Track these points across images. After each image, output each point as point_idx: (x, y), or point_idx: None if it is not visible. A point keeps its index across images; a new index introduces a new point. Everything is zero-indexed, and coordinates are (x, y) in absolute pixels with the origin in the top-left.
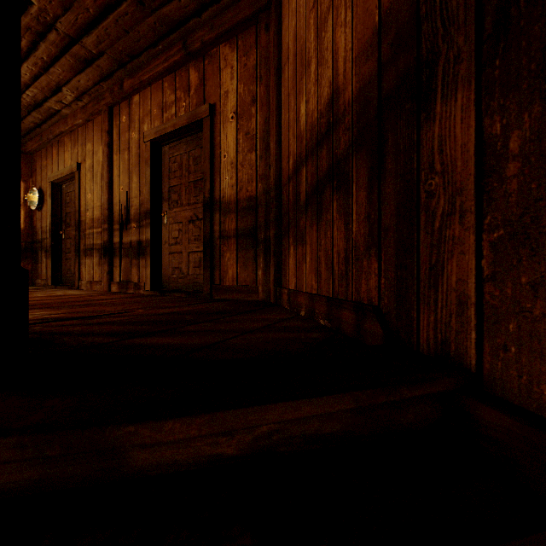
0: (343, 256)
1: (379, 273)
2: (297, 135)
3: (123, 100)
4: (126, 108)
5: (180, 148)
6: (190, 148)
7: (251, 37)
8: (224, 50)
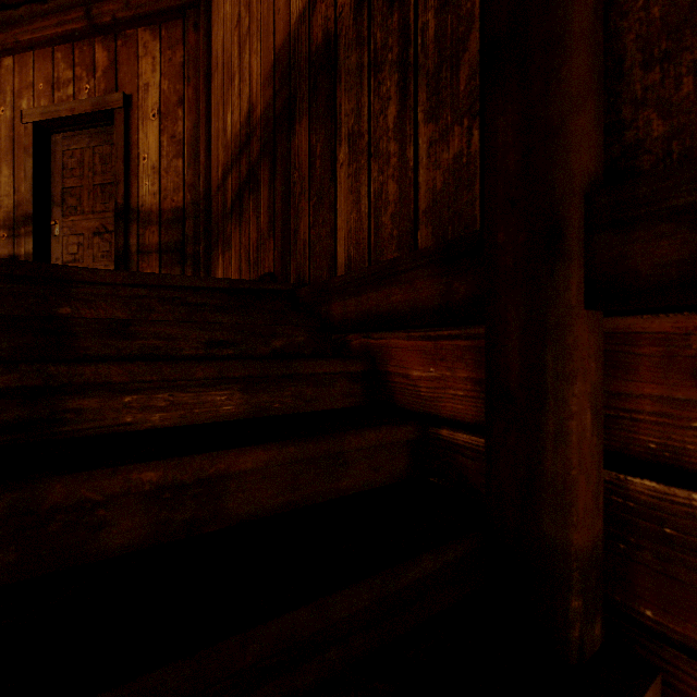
0: (256, 246)
1: (274, 248)
2: (225, 144)
3: None
4: None
5: (80, 141)
6: (96, 143)
7: (177, 30)
8: (144, 36)
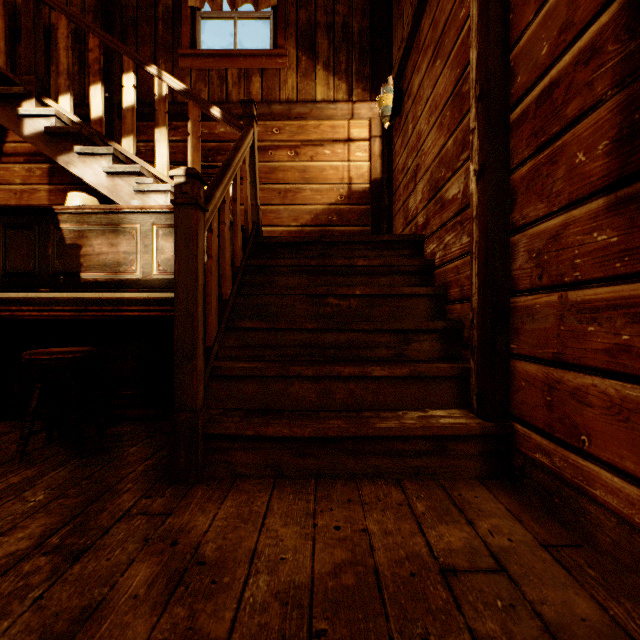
0: None
1: None
2: None
3: None
4: None
5: None
6: None
7: None
8: None
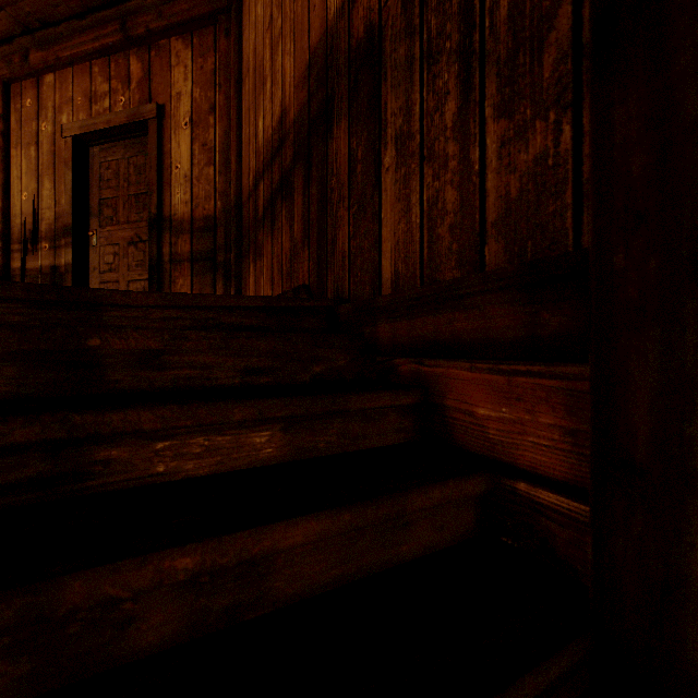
0: (289, 255)
1: (309, 259)
2: (256, 150)
3: (27, 77)
4: (33, 89)
5: (116, 152)
6: (131, 154)
7: (209, 37)
8: (176, 45)
